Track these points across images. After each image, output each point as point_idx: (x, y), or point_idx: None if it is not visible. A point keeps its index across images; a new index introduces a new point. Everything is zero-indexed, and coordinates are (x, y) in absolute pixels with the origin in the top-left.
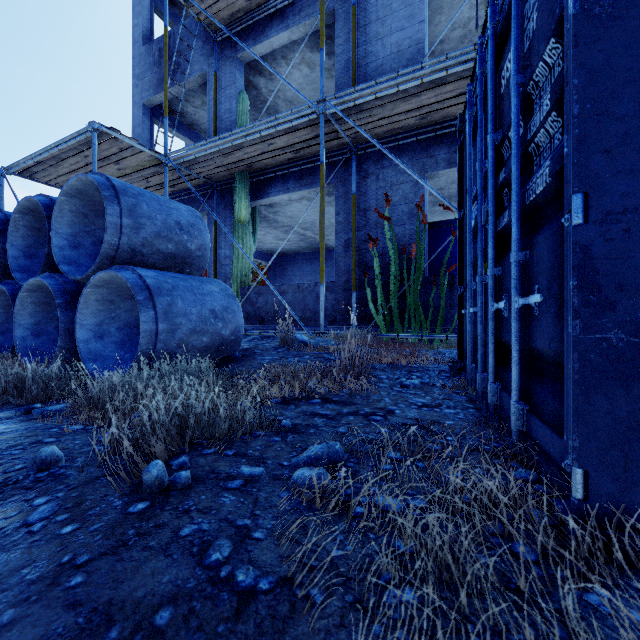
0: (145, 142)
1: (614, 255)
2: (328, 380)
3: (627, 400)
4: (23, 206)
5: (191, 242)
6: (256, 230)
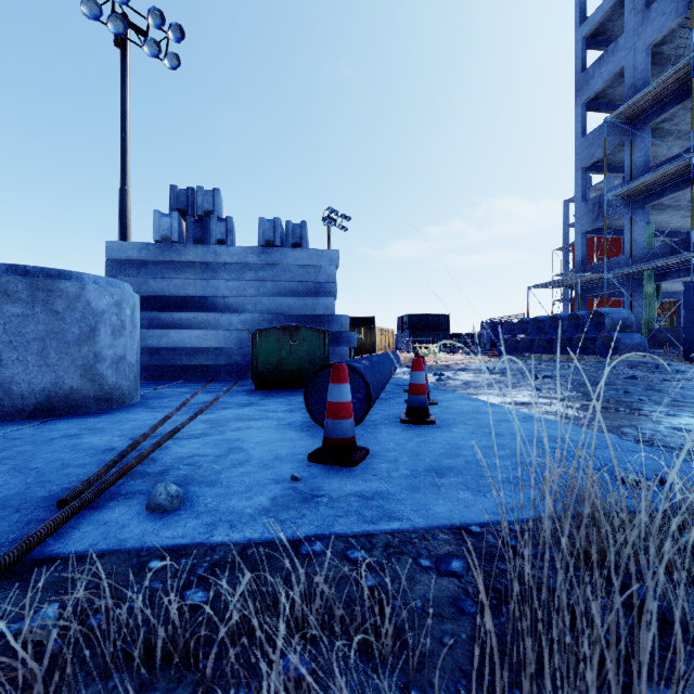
0: (583, 252)
1: (685, 340)
2: (670, 358)
3: (687, 352)
4: (570, 314)
5: (627, 322)
6: (659, 294)
